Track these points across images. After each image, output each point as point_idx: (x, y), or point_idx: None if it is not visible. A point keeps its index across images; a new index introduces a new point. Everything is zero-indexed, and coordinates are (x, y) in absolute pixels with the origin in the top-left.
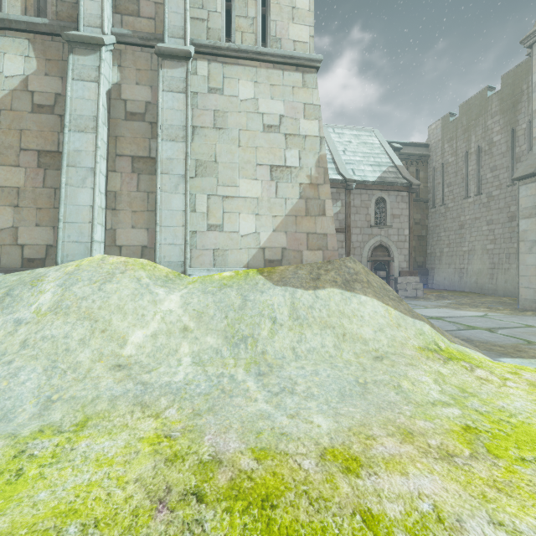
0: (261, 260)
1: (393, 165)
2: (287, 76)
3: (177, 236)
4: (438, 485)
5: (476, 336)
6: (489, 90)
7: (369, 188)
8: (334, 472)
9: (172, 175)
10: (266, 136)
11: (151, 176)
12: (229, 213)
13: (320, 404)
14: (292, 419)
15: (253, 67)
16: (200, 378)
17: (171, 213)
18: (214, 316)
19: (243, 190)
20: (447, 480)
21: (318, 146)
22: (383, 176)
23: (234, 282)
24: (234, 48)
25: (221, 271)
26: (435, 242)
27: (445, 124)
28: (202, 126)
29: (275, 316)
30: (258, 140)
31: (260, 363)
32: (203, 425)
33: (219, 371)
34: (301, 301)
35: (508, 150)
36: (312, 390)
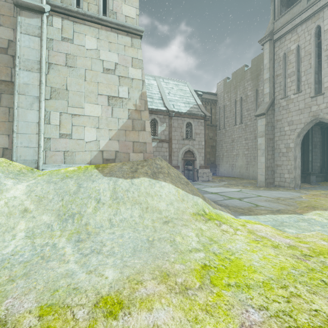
0: (100, 159)
1: (196, 104)
2: (121, 38)
3: (32, 141)
4: (169, 315)
5: (231, 203)
6: (246, 67)
7: (182, 116)
8: (98, 318)
9: (28, 96)
10: (105, 75)
11: (12, 95)
12: (76, 126)
13: (116, 260)
14: (89, 274)
15: (96, 28)
16: (26, 248)
17: (26, 124)
18: (53, 199)
19: (87, 111)
20: (177, 310)
21: (141, 86)
22: (191, 110)
23: (74, 174)
24: (81, 12)
25: (69, 167)
26: (220, 149)
27: (225, 83)
28: (56, 63)
29: (100, 197)
30: (99, 78)
31: (82, 232)
32: (11, 289)
33: (45, 241)
34: (120, 186)
35: (255, 100)
36: (114, 249)
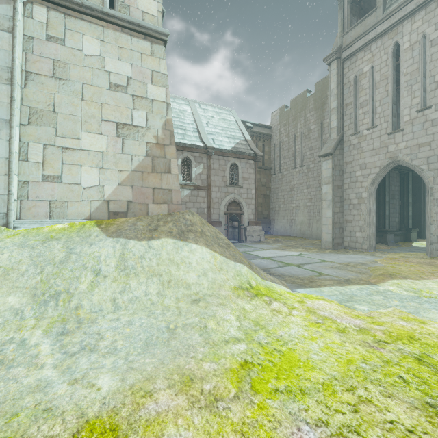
0: (105, 212)
1: (244, 139)
2: (136, 42)
3: None
4: None
5: (288, 271)
6: (308, 92)
7: (225, 155)
8: None
9: None
10: (113, 94)
11: None
12: (69, 165)
13: (117, 360)
14: (73, 385)
15: (99, 26)
16: None
17: None
18: (26, 272)
19: (86, 143)
20: (199, 434)
21: (165, 110)
22: (237, 146)
23: (64, 234)
24: (77, 1)
25: (57, 223)
26: (275, 200)
27: (282, 113)
28: (38, 72)
29: (100, 268)
30: (104, 96)
31: (69, 319)
32: None
33: (9, 336)
34: (132, 251)
35: (319, 136)
36: (117, 344)
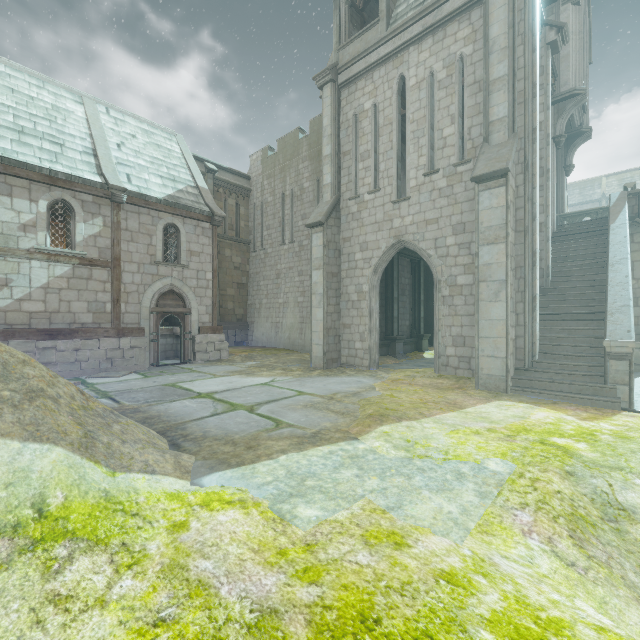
0: None
1: (195, 185)
2: None
3: None
4: None
5: (221, 425)
6: (301, 132)
7: (153, 208)
8: None
9: None
10: None
11: None
12: None
13: None
14: None
15: None
16: None
17: None
18: None
19: None
20: None
21: None
22: (178, 195)
23: None
24: None
25: None
26: (256, 292)
27: (265, 157)
28: None
29: None
30: None
31: None
32: None
33: None
34: None
35: (315, 199)
36: None
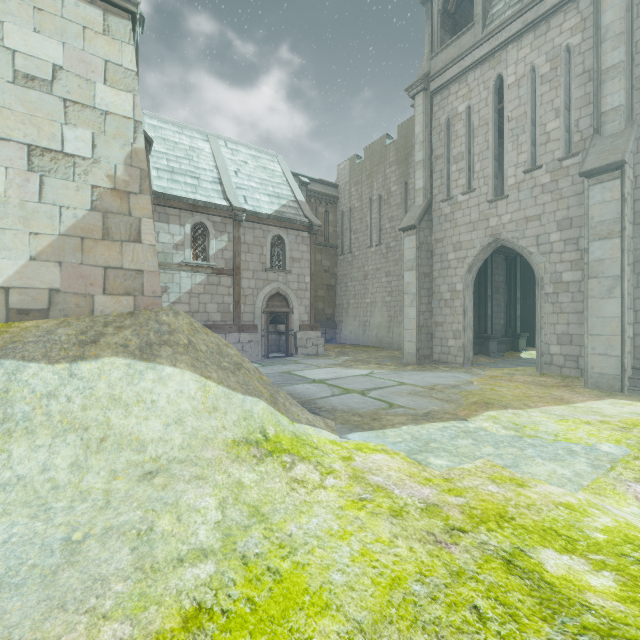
0: (0, 309)
1: (295, 199)
2: (73, 6)
3: None
4: None
5: (344, 403)
6: (388, 138)
7: (264, 223)
8: None
9: None
10: (21, 91)
11: None
12: None
13: None
14: None
15: None
16: None
17: None
18: None
19: None
20: None
21: (131, 133)
22: (282, 210)
23: None
24: None
25: None
26: (343, 292)
27: (352, 166)
28: None
29: None
30: (0, 94)
31: None
32: None
33: None
34: (28, 385)
35: (402, 202)
36: None
